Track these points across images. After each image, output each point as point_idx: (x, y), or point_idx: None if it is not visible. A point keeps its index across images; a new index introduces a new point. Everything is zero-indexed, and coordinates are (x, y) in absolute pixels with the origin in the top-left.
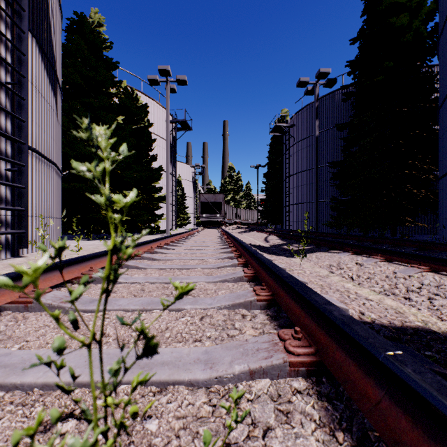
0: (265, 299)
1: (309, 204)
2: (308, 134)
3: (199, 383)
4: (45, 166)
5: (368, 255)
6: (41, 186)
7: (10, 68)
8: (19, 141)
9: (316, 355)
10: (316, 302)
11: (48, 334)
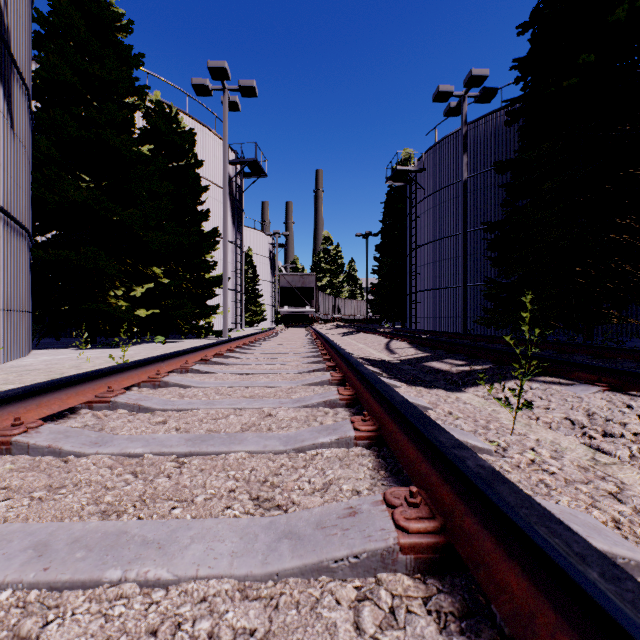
0: None
1: (448, 290)
2: (446, 182)
3: None
4: None
5: None
6: None
7: None
8: None
9: None
10: None
11: None
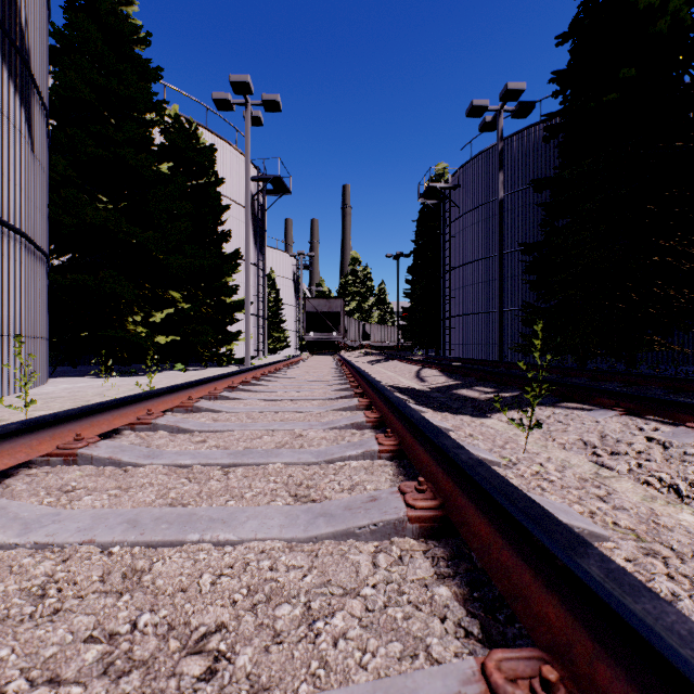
0: None
1: (484, 315)
2: (482, 200)
3: None
4: None
5: (666, 418)
6: None
7: None
8: None
9: None
10: None
11: None
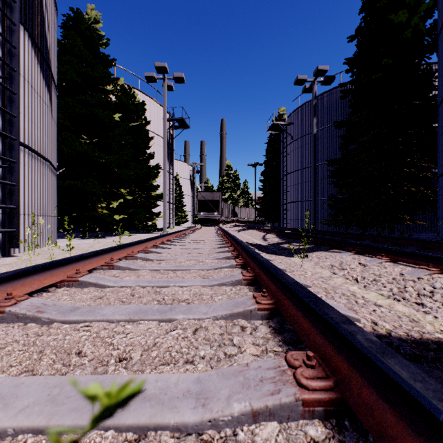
0: (267, 308)
1: (307, 202)
2: (305, 132)
3: (188, 427)
4: (39, 163)
5: (371, 255)
6: (34, 183)
7: (1, 62)
8: (10, 137)
9: (336, 391)
10: (331, 319)
11: (14, 353)
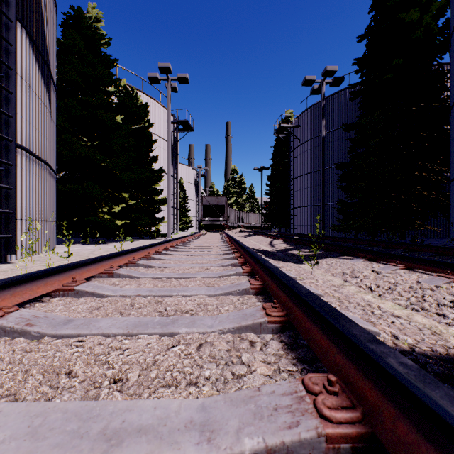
0: (278, 320)
1: (315, 207)
2: (313, 135)
3: None
4: (37, 166)
5: (384, 261)
6: (32, 187)
7: None
8: (6, 138)
9: (365, 424)
10: (355, 337)
11: None
